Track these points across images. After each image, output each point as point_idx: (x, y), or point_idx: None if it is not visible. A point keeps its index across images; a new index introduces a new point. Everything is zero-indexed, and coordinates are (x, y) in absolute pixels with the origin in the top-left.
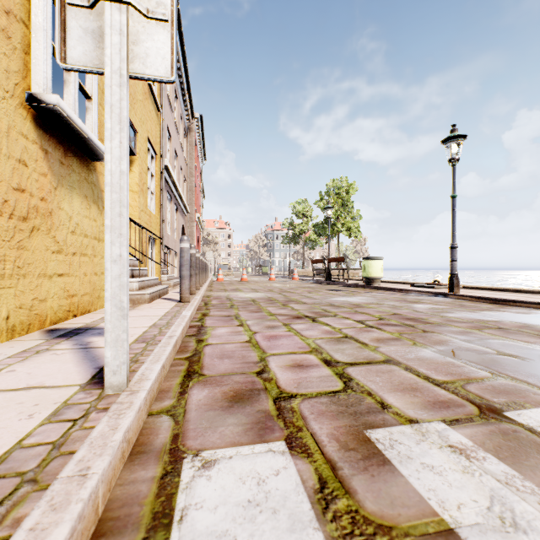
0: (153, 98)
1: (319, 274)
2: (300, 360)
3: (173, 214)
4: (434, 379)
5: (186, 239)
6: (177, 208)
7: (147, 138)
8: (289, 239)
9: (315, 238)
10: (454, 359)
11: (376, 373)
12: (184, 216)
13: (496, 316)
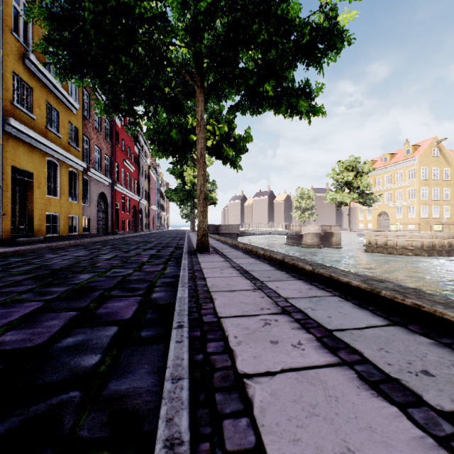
0: None
1: None
2: None
3: None
4: None
5: None
6: None
7: None
8: None
9: None
10: None
11: None
12: None
13: None
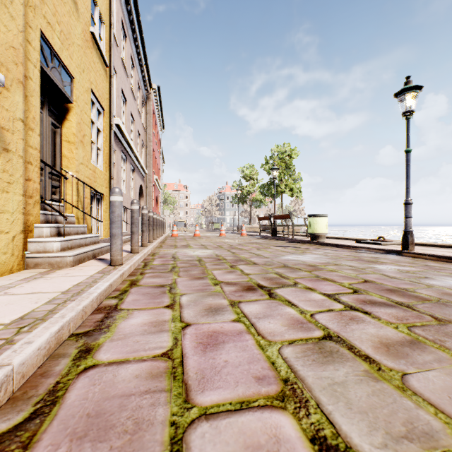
0: (99, 50)
1: (265, 230)
2: (266, 450)
3: (129, 174)
4: None
5: (118, 191)
6: (134, 169)
7: (89, 89)
8: (238, 198)
9: (261, 198)
10: None
11: None
12: (142, 177)
13: None
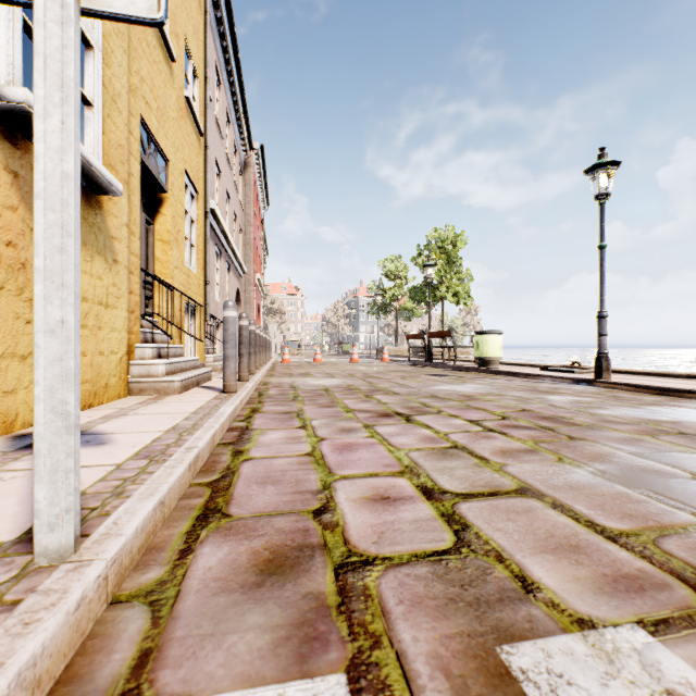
0: (193, 117)
1: (416, 354)
2: (385, 488)
3: (223, 275)
4: (605, 526)
5: (232, 305)
6: (230, 267)
7: (183, 170)
8: (378, 307)
9: (412, 306)
10: (627, 487)
11: (507, 514)
12: (239, 277)
13: (671, 414)
